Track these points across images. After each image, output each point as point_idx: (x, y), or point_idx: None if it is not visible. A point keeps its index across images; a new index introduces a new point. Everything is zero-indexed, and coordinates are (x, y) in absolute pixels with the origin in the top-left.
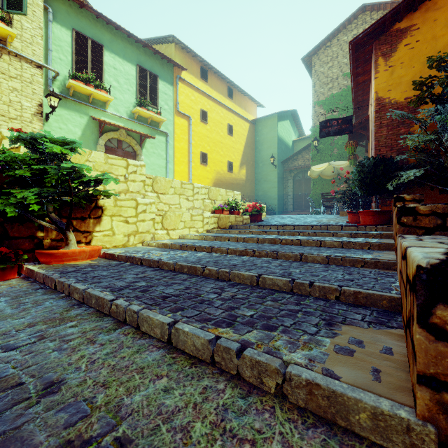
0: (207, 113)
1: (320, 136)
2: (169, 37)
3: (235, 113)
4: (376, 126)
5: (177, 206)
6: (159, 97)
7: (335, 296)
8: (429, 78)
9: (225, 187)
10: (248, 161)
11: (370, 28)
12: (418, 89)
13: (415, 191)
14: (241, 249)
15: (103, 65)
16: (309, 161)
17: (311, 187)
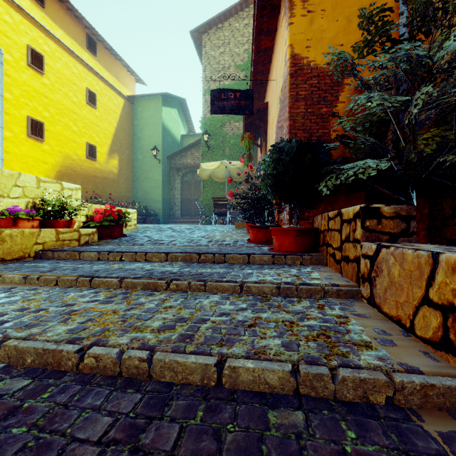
0: (43, 58)
1: (212, 110)
2: None
3: (100, 77)
4: (292, 97)
5: None
6: None
7: None
8: (383, 8)
9: (82, 181)
10: (122, 149)
11: None
12: (365, 27)
13: (339, 200)
14: None
15: None
16: (199, 160)
17: (202, 189)
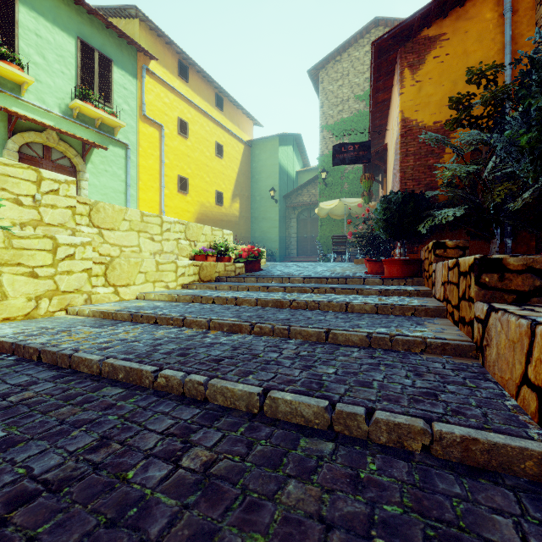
0: (187, 124)
1: (333, 163)
2: (131, 8)
3: (226, 129)
4: (402, 153)
5: (134, 249)
6: (114, 91)
7: (422, 444)
8: (467, 95)
9: (213, 225)
10: (242, 192)
11: (397, 28)
12: (454, 108)
13: (445, 236)
14: (232, 322)
15: (16, 26)
16: (316, 197)
17: (319, 228)
